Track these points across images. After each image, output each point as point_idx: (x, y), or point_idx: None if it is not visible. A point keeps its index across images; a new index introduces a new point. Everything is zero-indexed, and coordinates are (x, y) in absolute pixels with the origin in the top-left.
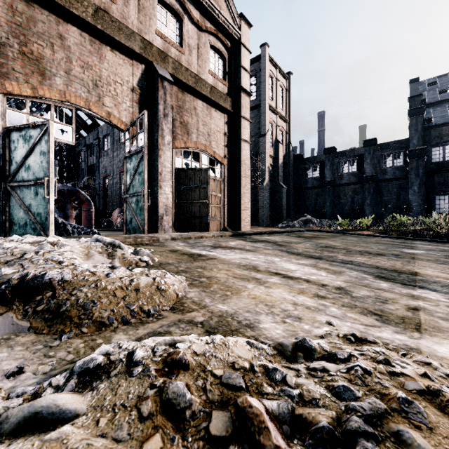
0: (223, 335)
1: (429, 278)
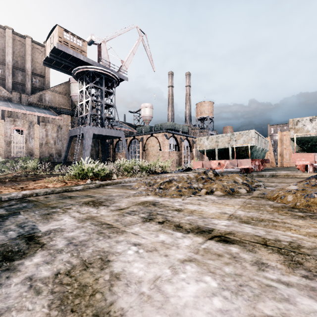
0: (227, 194)
1: None
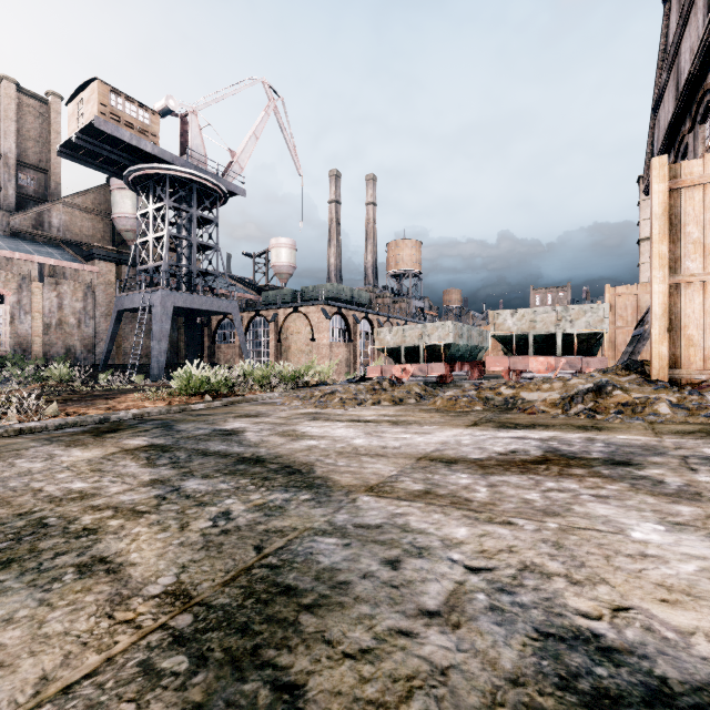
0: (394, 404)
1: (154, 442)
